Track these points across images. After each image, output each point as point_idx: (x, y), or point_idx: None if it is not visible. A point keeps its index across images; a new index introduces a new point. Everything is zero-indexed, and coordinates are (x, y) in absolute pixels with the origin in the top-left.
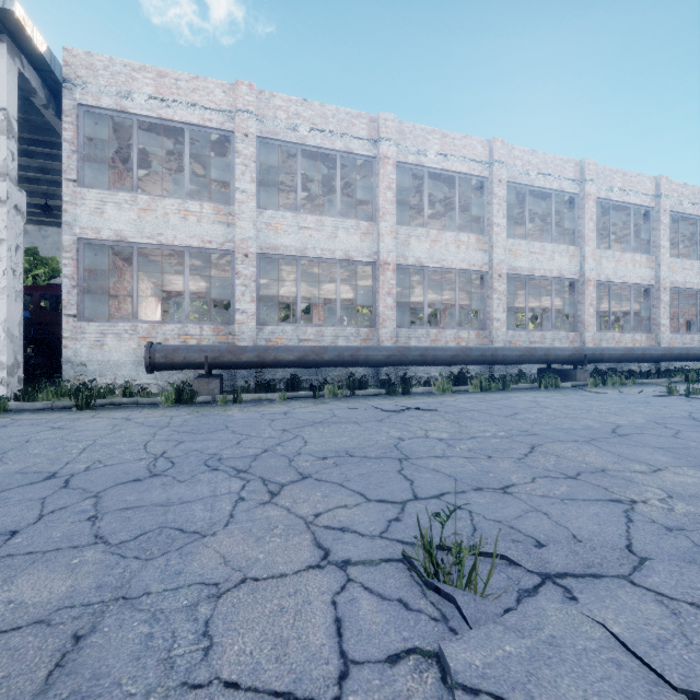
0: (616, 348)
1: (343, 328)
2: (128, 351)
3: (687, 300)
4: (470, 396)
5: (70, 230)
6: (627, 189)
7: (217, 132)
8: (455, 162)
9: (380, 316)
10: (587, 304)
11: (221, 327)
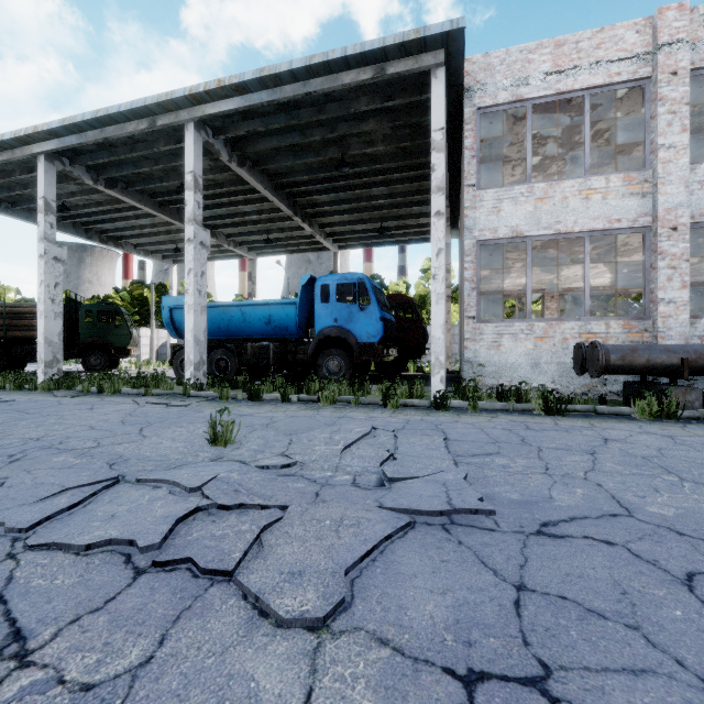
0: None
1: None
2: (523, 352)
3: None
4: None
5: (469, 234)
6: None
7: (624, 86)
8: None
9: None
10: None
11: (633, 323)
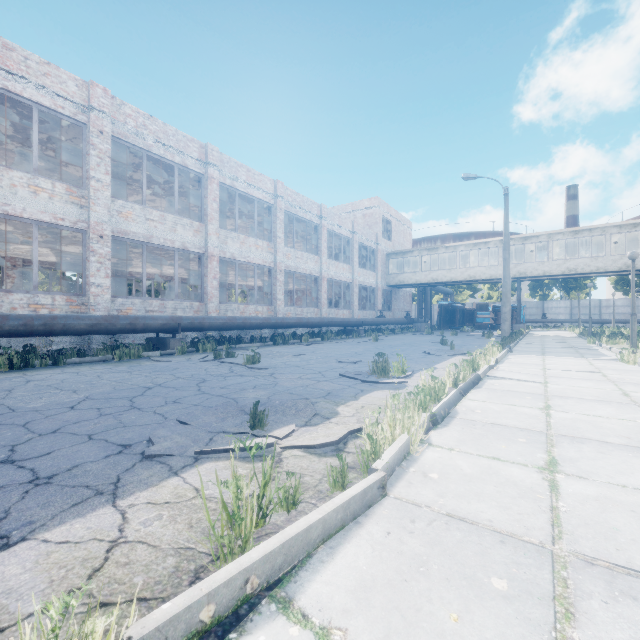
0: (218, 317)
1: None
2: None
3: None
4: None
5: None
6: (251, 184)
7: None
8: (30, 88)
9: None
10: (211, 277)
11: None
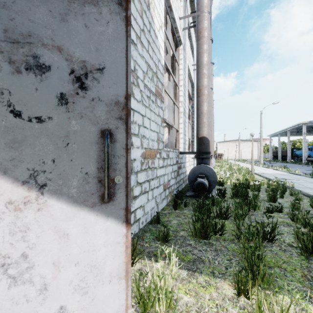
0: None
1: None
2: None
3: None
4: None
5: None
6: None
7: None
8: None
9: None
10: None
11: None
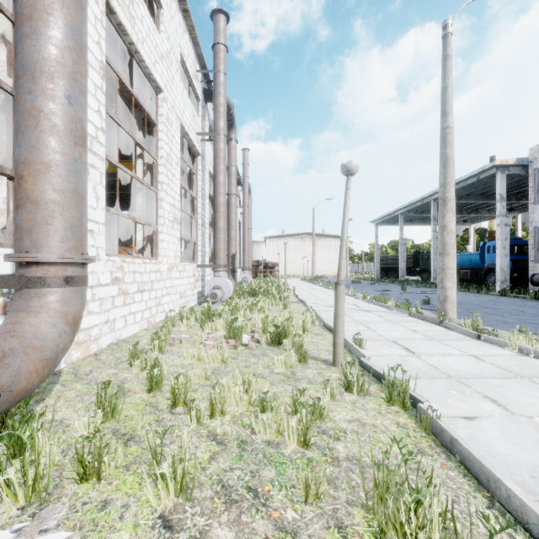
0: None
1: None
2: None
3: None
4: None
5: (531, 224)
6: None
7: None
8: None
9: None
10: None
11: None
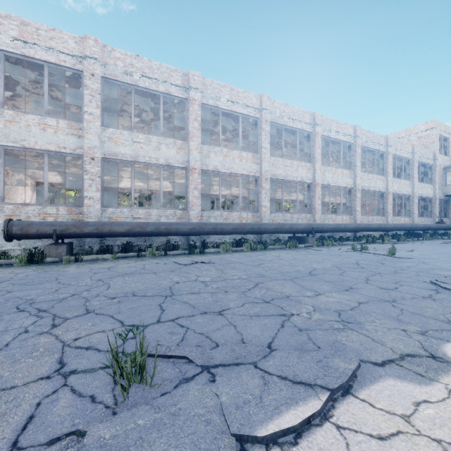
0: (330, 224)
1: (165, 210)
2: None
3: (373, 197)
4: (242, 253)
5: None
6: (339, 132)
7: (70, 70)
8: (239, 107)
9: (189, 203)
10: (317, 198)
11: (73, 208)
